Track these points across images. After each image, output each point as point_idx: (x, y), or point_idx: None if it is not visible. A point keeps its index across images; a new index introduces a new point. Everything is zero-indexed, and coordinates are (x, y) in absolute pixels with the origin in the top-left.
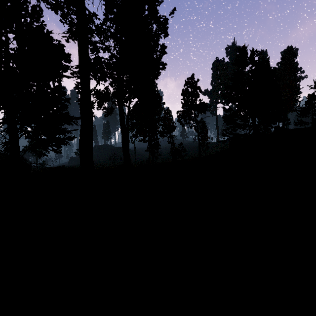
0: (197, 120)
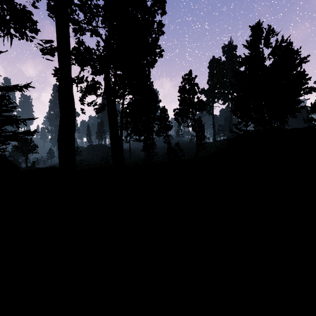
0: (195, 119)
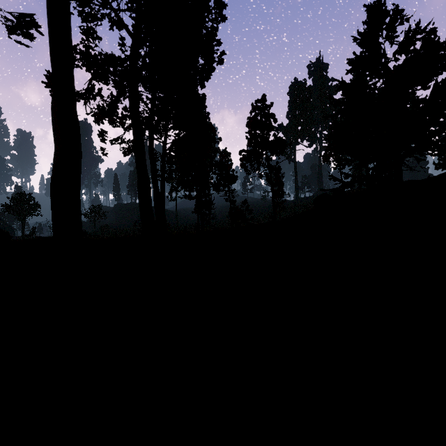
0: (270, 165)
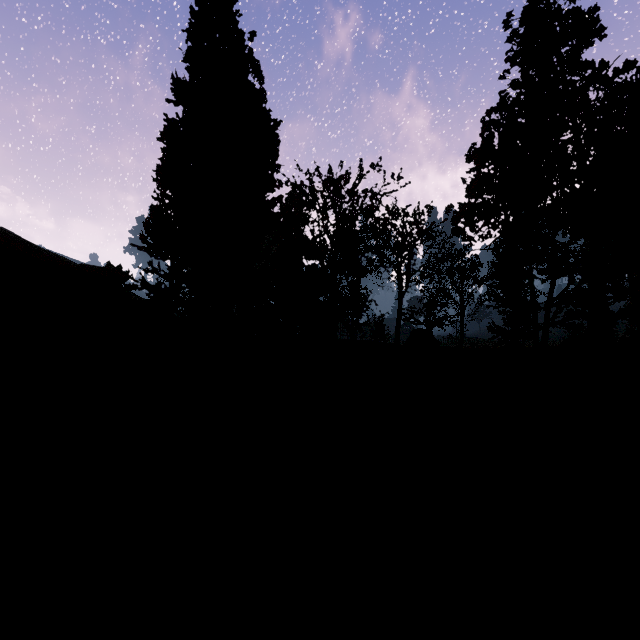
0: None
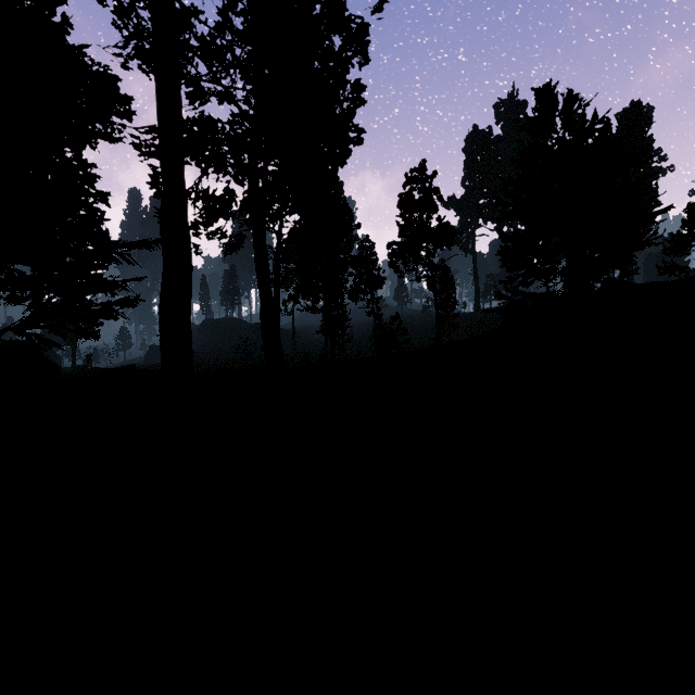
0: (432, 264)
